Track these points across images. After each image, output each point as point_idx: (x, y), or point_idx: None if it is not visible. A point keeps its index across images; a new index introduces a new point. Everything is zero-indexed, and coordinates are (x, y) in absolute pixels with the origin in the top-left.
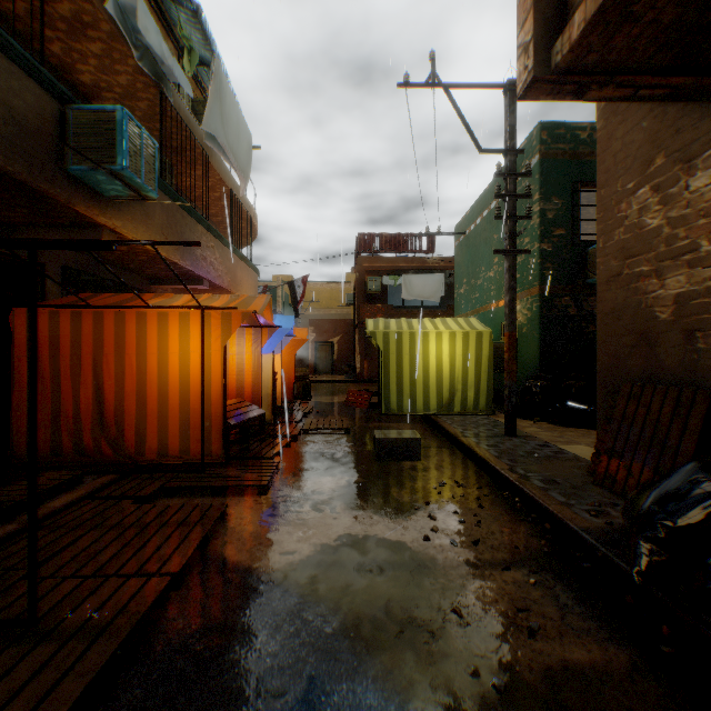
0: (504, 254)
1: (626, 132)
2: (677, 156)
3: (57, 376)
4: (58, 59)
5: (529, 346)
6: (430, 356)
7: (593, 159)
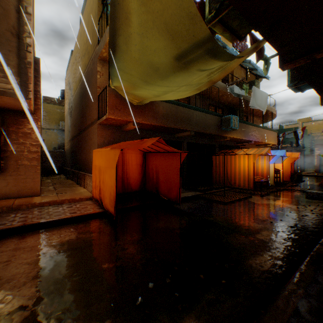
0: None
1: None
2: None
3: (219, 168)
4: (217, 101)
5: None
6: None
7: None
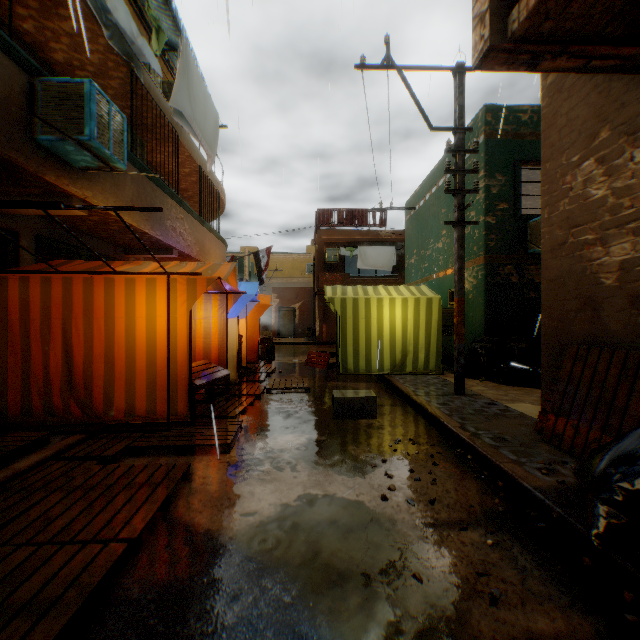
0: (454, 226)
1: (570, 108)
2: (622, 129)
3: (27, 339)
4: (31, 37)
5: (475, 311)
6: (384, 320)
7: (534, 139)
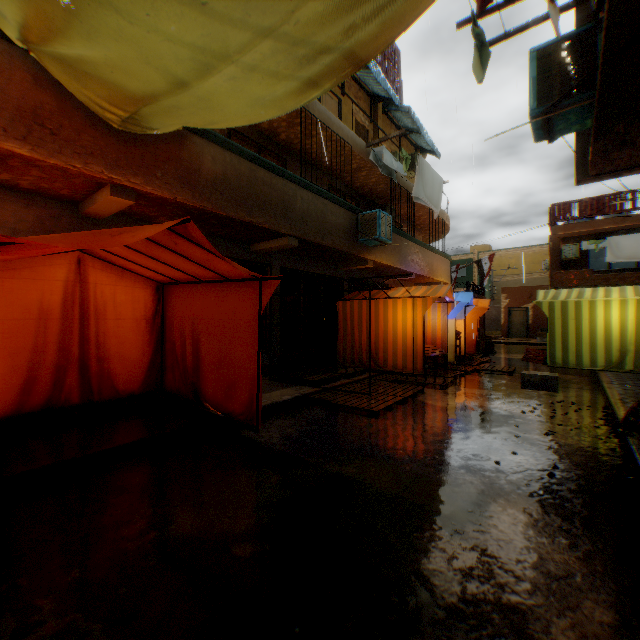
0: None
1: None
2: None
3: (352, 329)
4: (347, 181)
5: None
6: (596, 320)
7: None
